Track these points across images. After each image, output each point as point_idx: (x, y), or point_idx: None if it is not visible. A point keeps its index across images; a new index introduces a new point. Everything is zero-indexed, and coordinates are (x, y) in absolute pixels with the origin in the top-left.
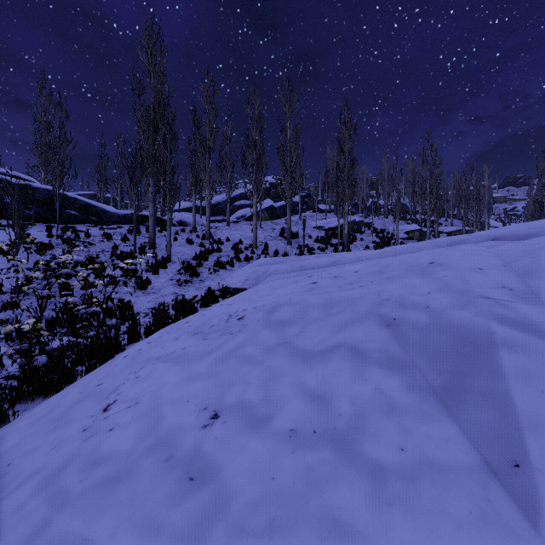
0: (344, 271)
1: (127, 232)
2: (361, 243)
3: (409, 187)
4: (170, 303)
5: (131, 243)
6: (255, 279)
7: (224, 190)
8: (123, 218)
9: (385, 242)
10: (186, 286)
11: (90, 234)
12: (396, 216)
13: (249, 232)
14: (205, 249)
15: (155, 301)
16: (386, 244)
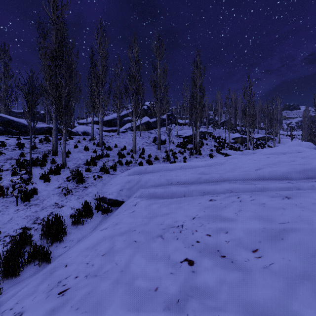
0: (230, 237)
1: (39, 141)
2: (207, 146)
3: (232, 110)
4: (46, 219)
5: (39, 150)
6: (129, 190)
7: (115, 110)
8: (39, 130)
9: (221, 145)
10: (69, 195)
11: (6, 144)
12: (228, 129)
13: (132, 139)
14: (96, 156)
15: (32, 216)
16: (222, 148)
